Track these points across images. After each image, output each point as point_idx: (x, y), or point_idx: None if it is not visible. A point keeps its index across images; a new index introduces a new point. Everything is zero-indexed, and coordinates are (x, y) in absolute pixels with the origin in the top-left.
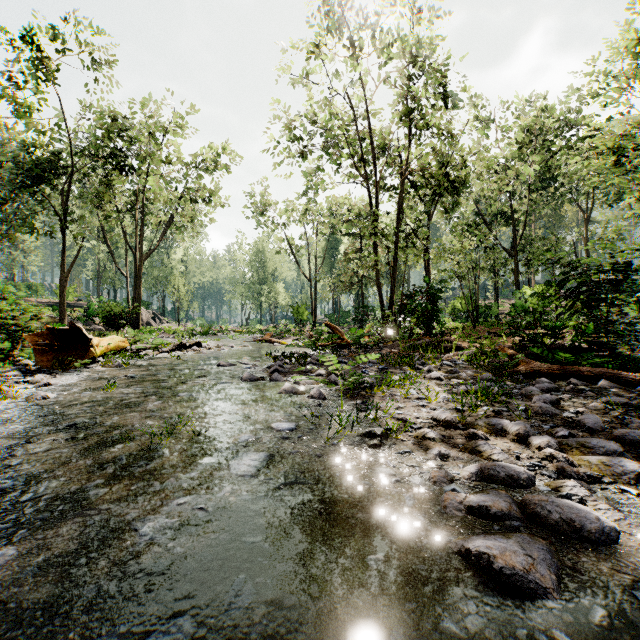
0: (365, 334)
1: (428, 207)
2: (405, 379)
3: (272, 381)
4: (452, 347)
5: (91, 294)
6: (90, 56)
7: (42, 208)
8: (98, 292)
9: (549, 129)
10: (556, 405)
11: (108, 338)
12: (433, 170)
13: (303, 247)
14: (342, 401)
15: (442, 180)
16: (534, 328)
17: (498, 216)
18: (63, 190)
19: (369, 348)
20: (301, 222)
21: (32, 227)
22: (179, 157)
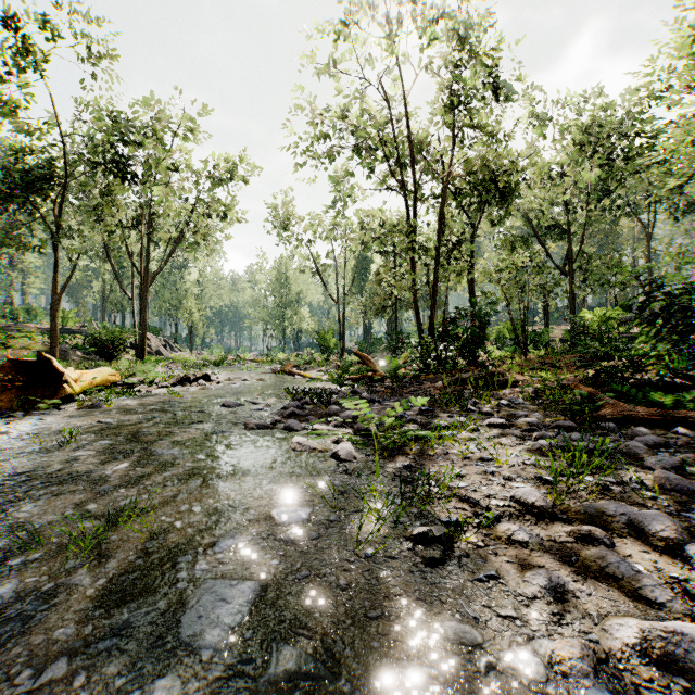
0: (402, 366)
1: (473, 219)
2: (459, 428)
3: (285, 430)
4: (506, 381)
5: (92, 319)
6: (85, 46)
7: (40, 223)
8: (103, 317)
9: (610, 130)
10: (679, 471)
11: (94, 371)
12: (478, 176)
13: (330, 267)
14: (378, 467)
15: (489, 187)
16: (610, 359)
17: (549, 231)
18: (56, 200)
19: (406, 382)
20: (328, 238)
21: (18, 242)
22: (189, 163)
